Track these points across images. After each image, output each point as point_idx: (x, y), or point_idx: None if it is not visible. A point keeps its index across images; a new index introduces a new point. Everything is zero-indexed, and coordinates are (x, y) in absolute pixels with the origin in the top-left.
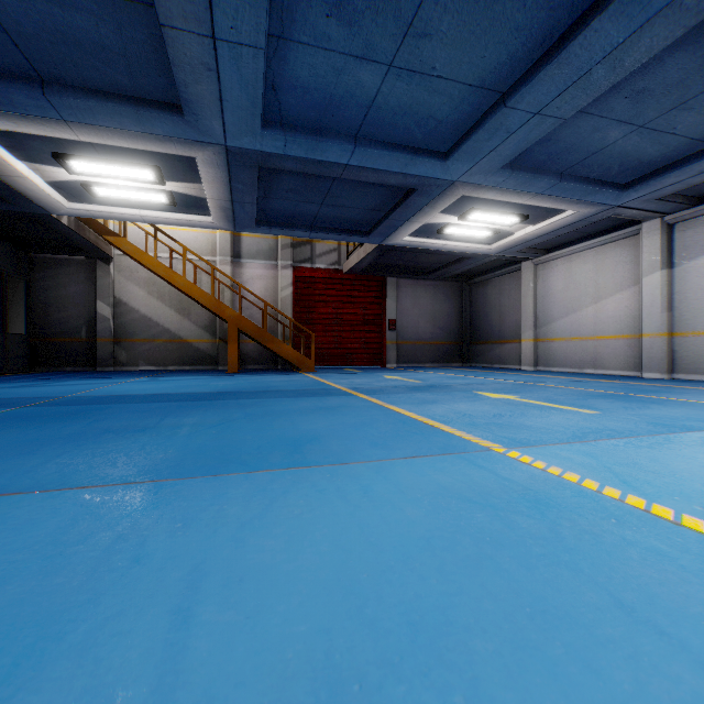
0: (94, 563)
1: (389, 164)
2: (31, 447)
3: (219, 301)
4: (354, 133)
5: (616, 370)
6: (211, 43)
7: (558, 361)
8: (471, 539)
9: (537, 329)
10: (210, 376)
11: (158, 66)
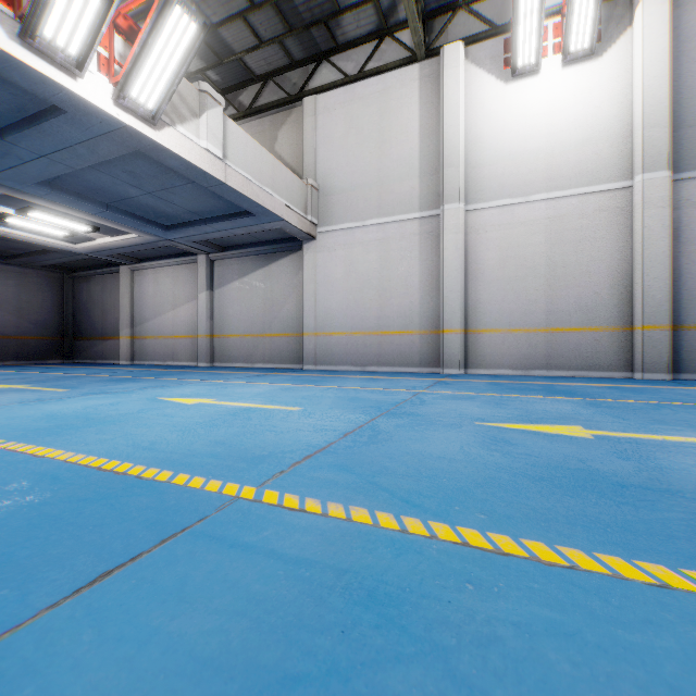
0: None
1: None
2: None
3: None
4: None
5: (186, 361)
6: None
7: (149, 356)
8: None
9: (134, 328)
10: None
11: None
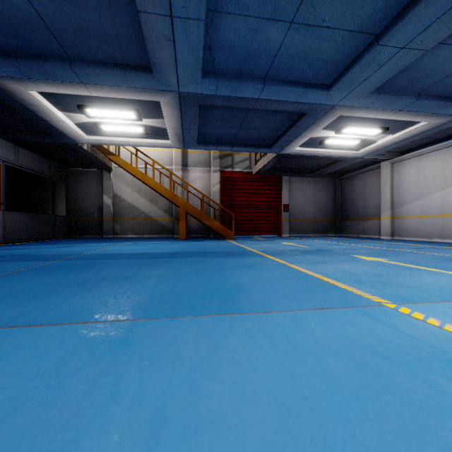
0: (81, 397)
1: (288, 96)
2: (57, 288)
3: (174, 194)
4: (264, 76)
5: None
6: (170, 20)
7: (410, 232)
8: (400, 402)
9: (393, 210)
10: (169, 241)
11: (137, 41)
